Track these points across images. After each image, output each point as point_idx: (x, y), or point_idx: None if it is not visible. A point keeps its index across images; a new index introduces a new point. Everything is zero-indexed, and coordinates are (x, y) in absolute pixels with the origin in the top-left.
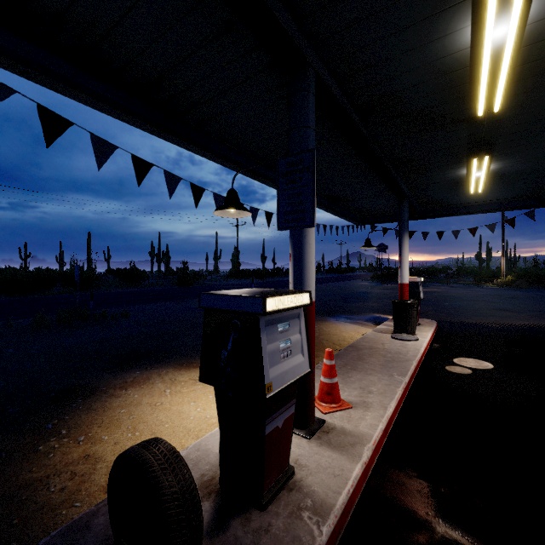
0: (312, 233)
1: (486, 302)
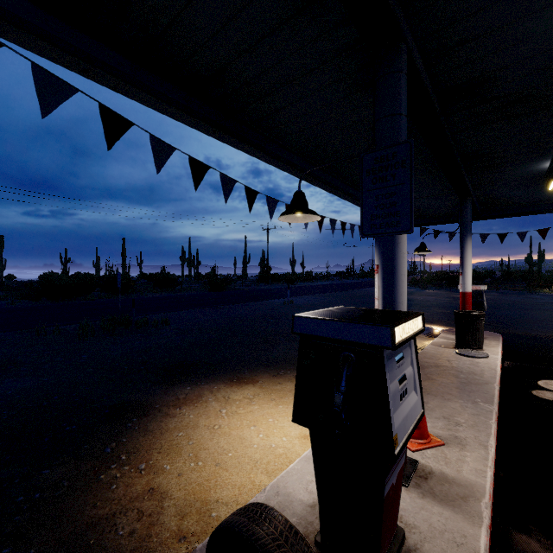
0: (405, 240)
1: (550, 312)
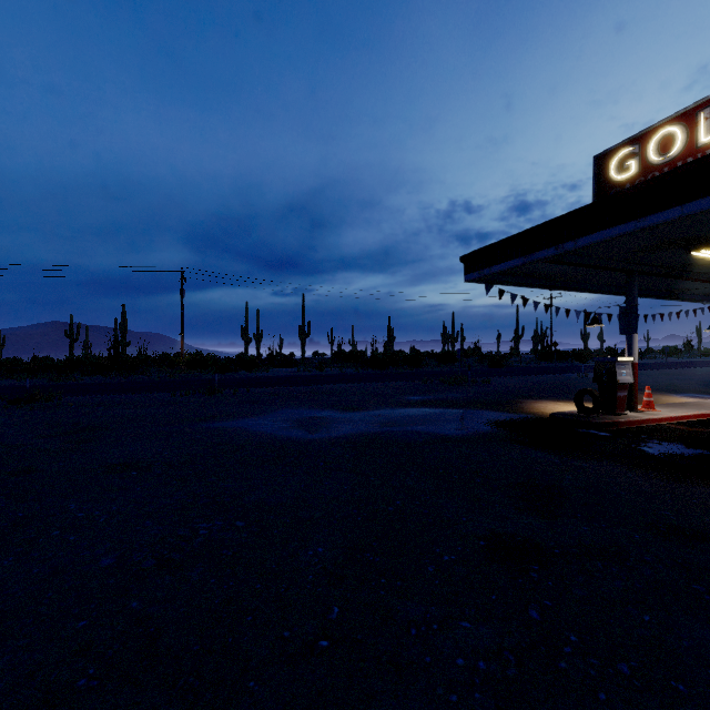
0: (636, 336)
1: None
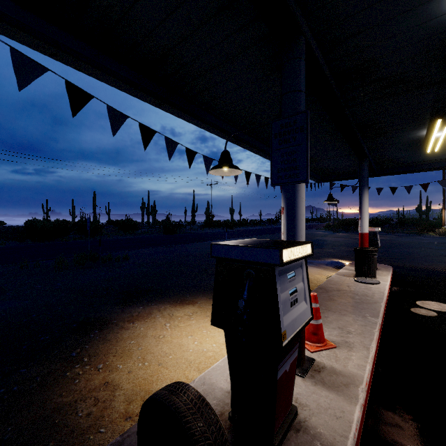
0: (303, 188)
1: (432, 249)
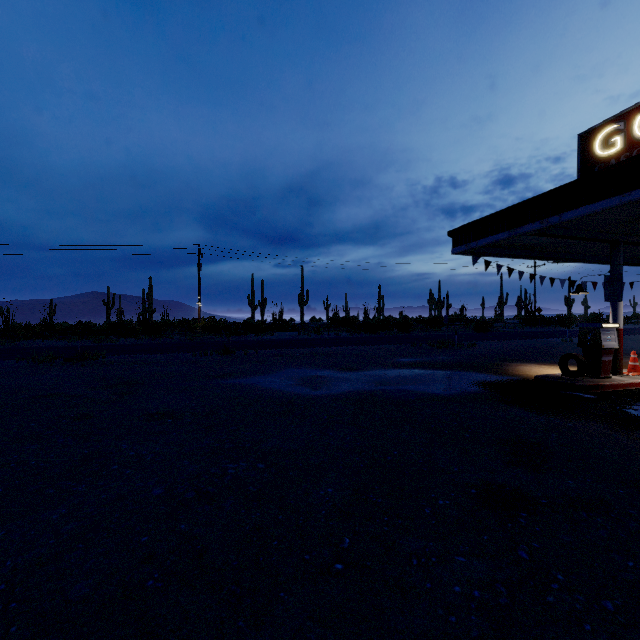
0: (621, 303)
1: None
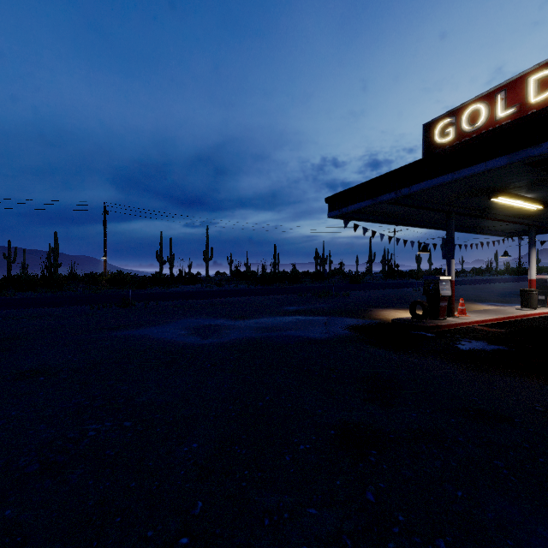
0: (453, 260)
1: None
